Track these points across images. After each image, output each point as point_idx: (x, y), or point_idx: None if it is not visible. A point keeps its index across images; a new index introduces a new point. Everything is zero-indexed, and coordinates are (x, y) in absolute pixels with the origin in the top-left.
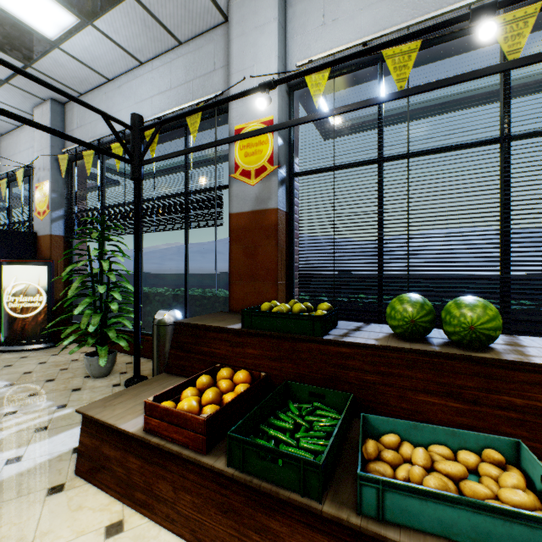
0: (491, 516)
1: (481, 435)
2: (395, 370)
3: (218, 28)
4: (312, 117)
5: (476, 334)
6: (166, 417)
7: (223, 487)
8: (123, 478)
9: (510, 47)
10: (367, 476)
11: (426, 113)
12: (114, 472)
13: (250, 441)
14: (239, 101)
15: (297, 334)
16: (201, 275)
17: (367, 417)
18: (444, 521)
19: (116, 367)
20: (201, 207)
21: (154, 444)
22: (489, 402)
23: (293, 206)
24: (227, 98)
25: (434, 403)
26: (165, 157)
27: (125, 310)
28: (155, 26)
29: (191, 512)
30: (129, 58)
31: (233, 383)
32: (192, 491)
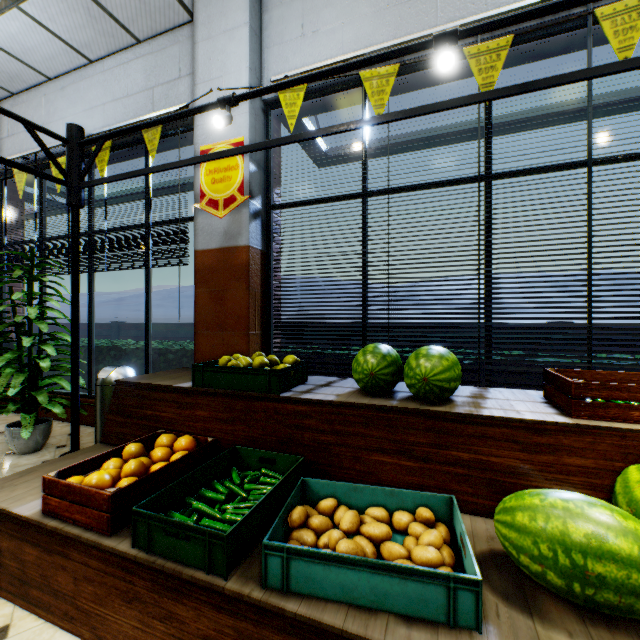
0: (389, 575)
1: (418, 493)
2: (352, 428)
3: (185, 27)
4: (276, 141)
5: (429, 386)
6: (68, 495)
7: (129, 572)
8: (16, 574)
9: (484, 79)
10: (272, 544)
11: (425, 145)
12: (7, 568)
13: (155, 516)
14: (205, 117)
15: (253, 391)
16: (190, 325)
17: (307, 482)
18: (346, 585)
19: (53, 440)
20: (163, 241)
21: (51, 528)
22: (438, 458)
23: (271, 243)
24: (182, 113)
25: (387, 463)
26: (110, 179)
27: (63, 368)
28: (103, 17)
29: (93, 606)
30: (74, 54)
31: (171, 451)
32: (95, 581)
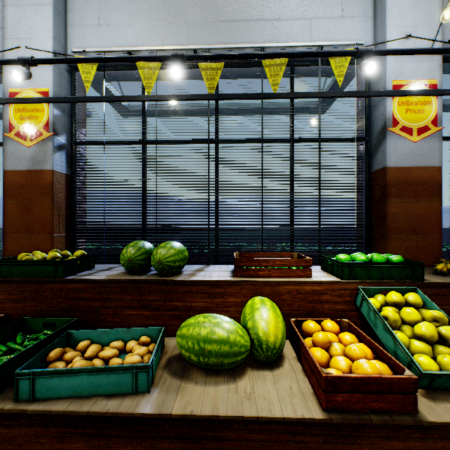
0: (100, 374)
1: (144, 329)
2: (114, 296)
3: None
4: (67, 99)
5: (162, 265)
6: None
7: None
8: None
9: (209, 84)
10: (22, 372)
11: (194, 114)
12: None
13: None
14: (14, 66)
15: (43, 277)
16: None
17: (72, 333)
18: (74, 386)
19: None
20: None
21: None
22: (165, 308)
23: (75, 169)
24: None
25: (135, 314)
26: None
27: None
28: None
29: None
30: None
31: None
32: None
